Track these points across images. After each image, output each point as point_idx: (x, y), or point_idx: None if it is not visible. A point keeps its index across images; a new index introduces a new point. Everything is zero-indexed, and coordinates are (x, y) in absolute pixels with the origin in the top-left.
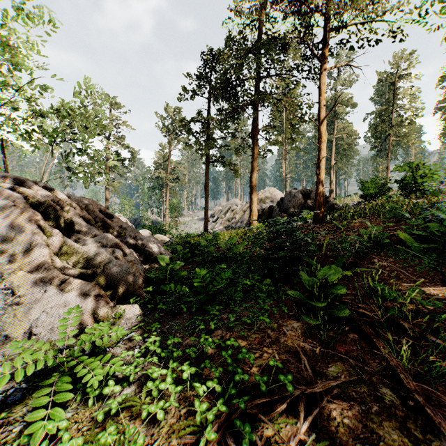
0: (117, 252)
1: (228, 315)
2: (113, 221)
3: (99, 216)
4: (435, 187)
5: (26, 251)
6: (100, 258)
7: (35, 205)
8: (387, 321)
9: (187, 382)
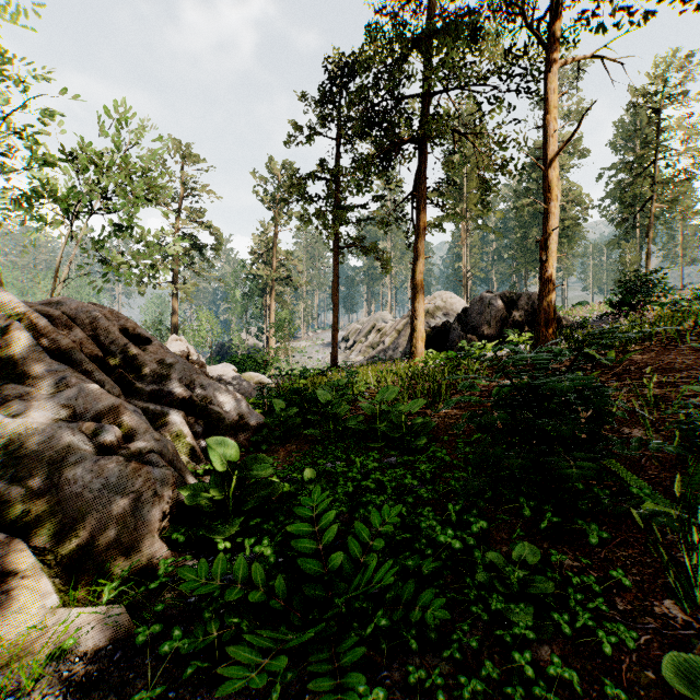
0: (106, 433)
1: None
2: (147, 350)
3: (118, 340)
4: None
5: None
6: (53, 453)
7: None
8: None
9: None
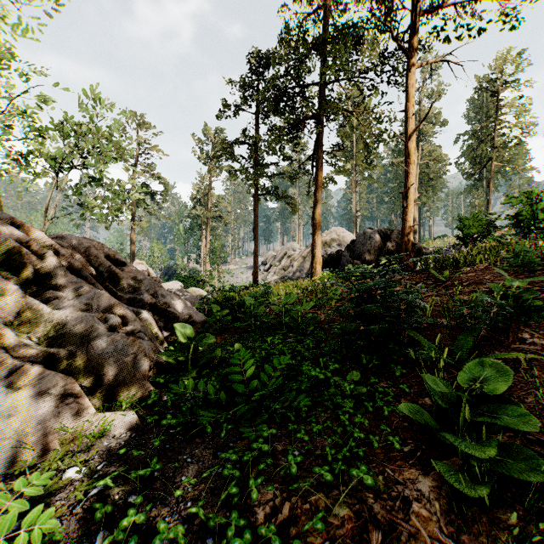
0: (112, 320)
1: (287, 456)
2: (124, 270)
3: (104, 263)
4: None
5: None
6: (83, 331)
7: None
8: None
9: None
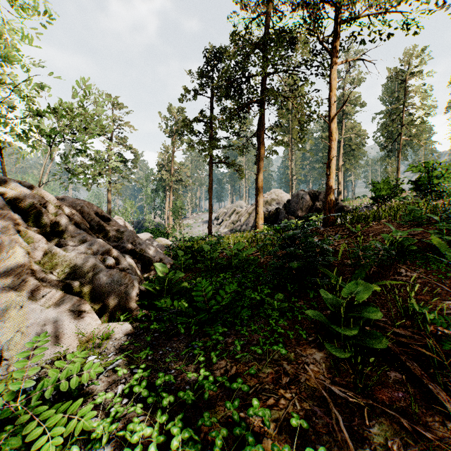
0: (108, 260)
1: (234, 342)
2: (110, 224)
3: (94, 219)
4: (450, 188)
5: (2, 260)
6: (89, 268)
7: (17, 208)
8: (437, 355)
9: (178, 447)
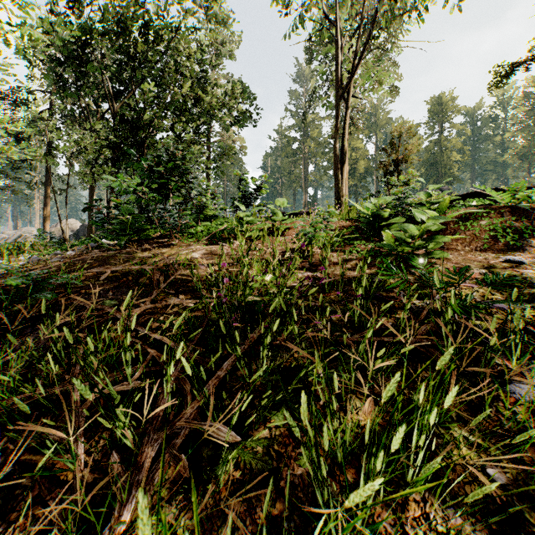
0: None
1: None
2: None
3: None
4: None
5: None
6: None
7: None
8: None
9: None
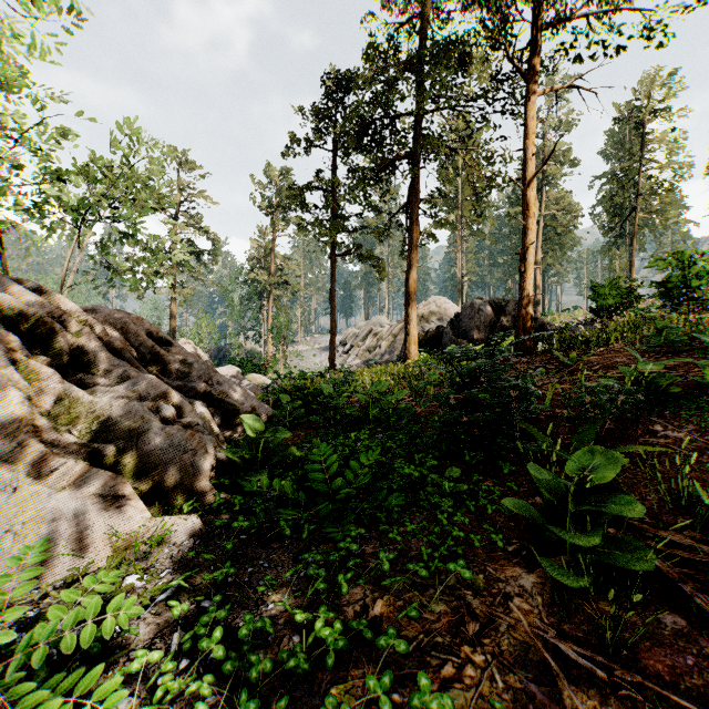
0: (165, 410)
1: (378, 554)
2: (171, 351)
3: (146, 343)
4: None
5: None
6: (132, 423)
7: (15, 323)
8: None
9: None
